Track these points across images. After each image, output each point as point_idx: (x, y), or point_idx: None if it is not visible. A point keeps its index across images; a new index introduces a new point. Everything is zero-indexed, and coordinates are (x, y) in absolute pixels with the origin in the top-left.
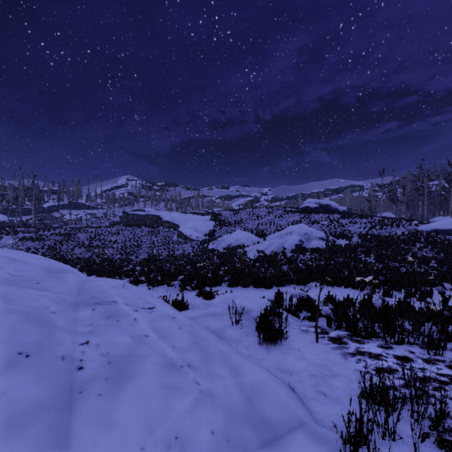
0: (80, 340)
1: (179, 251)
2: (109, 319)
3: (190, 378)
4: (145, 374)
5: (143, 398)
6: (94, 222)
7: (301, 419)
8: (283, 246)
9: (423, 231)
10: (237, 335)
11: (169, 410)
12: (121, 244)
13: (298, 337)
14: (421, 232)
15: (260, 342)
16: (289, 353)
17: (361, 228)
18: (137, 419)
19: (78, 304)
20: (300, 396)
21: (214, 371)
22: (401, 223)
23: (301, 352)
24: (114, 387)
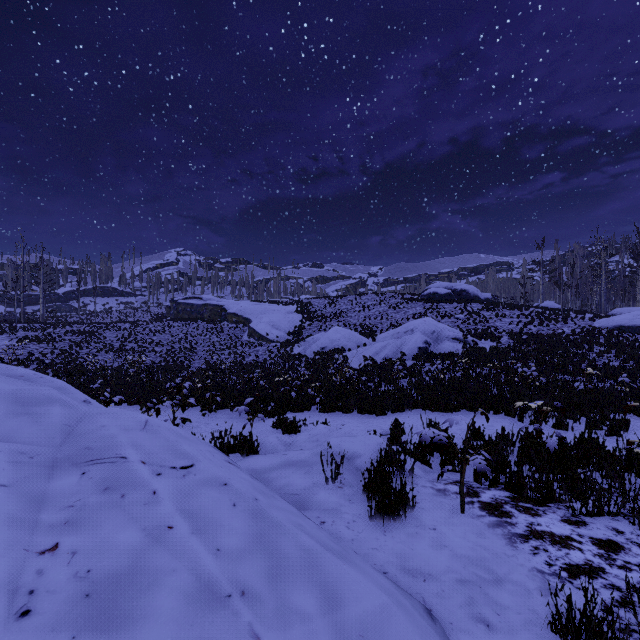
0: (42, 543)
1: (250, 356)
2: (107, 493)
3: (242, 624)
4: (155, 621)
5: None
6: (129, 315)
7: None
8: (401, 350)
9: (602, 328)
10: (334, 501)
11: None
12: (168, 346)
13: (431, 503)
14: (600, 330)
15: (372, 513)
16: (420, 535)
17: (513, 324)
18: None
19: (56, 464)
20: (444, 628)
21: (290, 602)
22: (569, 317)
23: (439, 533)
24: None
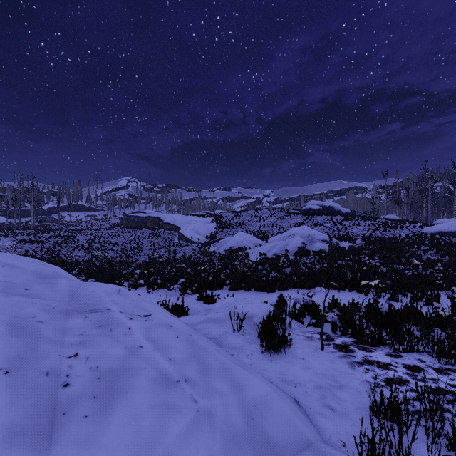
0: (68, 353)
1: (180, 253)
2: (101, 328)
3: (187, 395)
4: (138, 391)
5: (133, 420)
6: (94, 224)
7: (307, 438)
8: (286, 248)
9: (427, 233)
10: (239, 343)
11: (162, 434)
12: (122, 246)
13: (302, 344)
14: (426, 234)
15: (263, 350)
16: (294, 362)
17: (365, 230)
18: (126, 445)
19: (68, 312)
20: (306, 411)
21: (213, 386)
22: (405, 225)
23: (306, 361)
24: (102, 407)
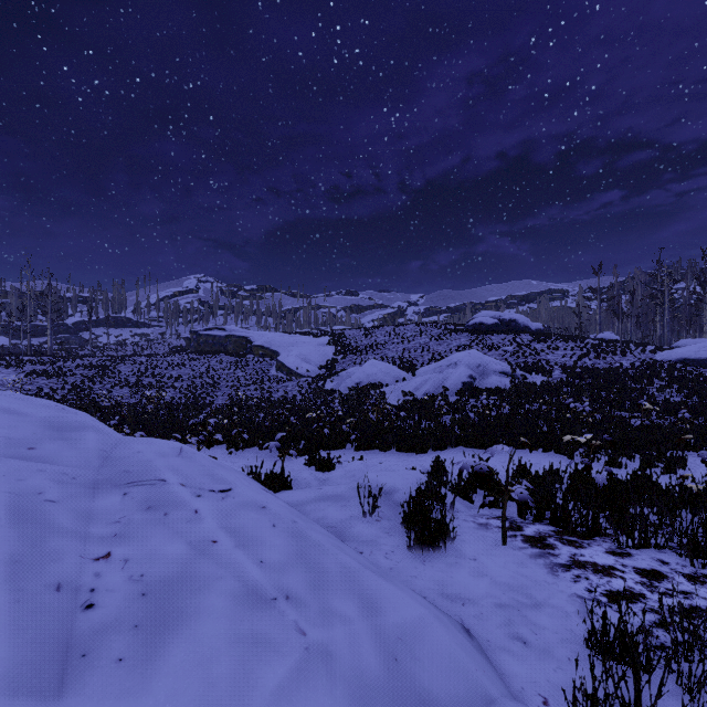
0: (95, 552)
1: (278, 392)
2: (150, 512)
3: (288, 621)
4: (208, 616)
5: (200, 665)
6: (145, 348)
7: (486, 692)
8: (443, 384)
9: (664, 361)
10: (372, 534)
11: (247, 689)
12: (188, 381)
13: (473, 536)
14: (662, 363)
15: (411, 545)
16: (460, 565)
17: (567, 357)
18: None
19: (98, 485)
20: (481, 645)
21: (332, 607)
22: (629, 349)
23: (480, 563)
24: (149, 643)
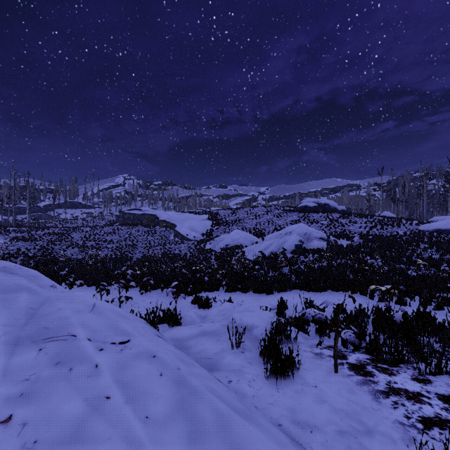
0: None
1: (175, 251)
2: (58, 367)
3: None
4: None
5: None
6: (90, 222)
7: None
8: (283, 246)
9: (425, 231)
10: (238, 364)
11: None
12: (117, 243)
13: (312, 364)
14: (424, 232)
15: (267, 373)
16: (305, 392)
17: (362, 228)
18: None
19: (19, 342)
20: None
21: None
22: (401, 223)
23: (320, 390)
24: None
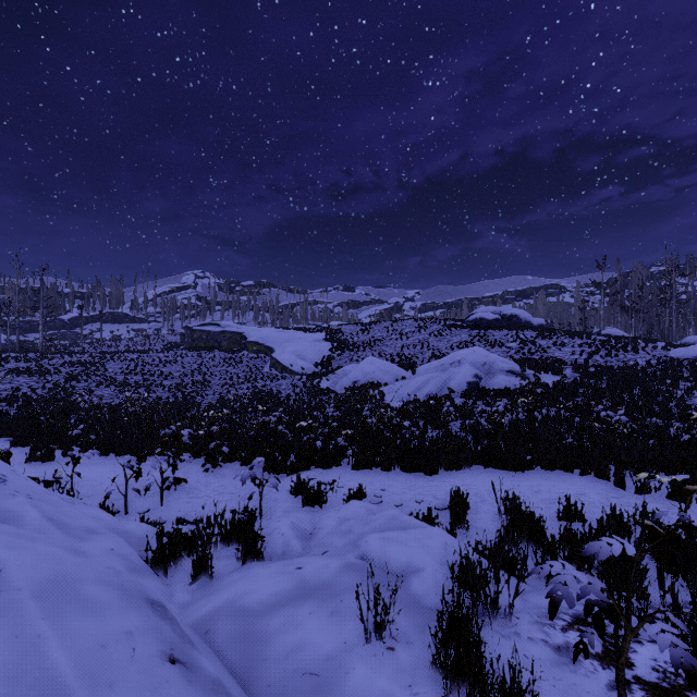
0: None
1: (271, 391)
2: None
3: None
4: None
5: None
6: (140, 344)
7: None
8: (447, 385)
9: (681, 359)
10: (382, 692)
11: None
12: (178, 379)
13: (558, 690)
14: (680, 361)
15: None
16: None
17: (575, 354)
18: None
19: None
20: None
21: None
22: (639, 345)
23: None
24: None
